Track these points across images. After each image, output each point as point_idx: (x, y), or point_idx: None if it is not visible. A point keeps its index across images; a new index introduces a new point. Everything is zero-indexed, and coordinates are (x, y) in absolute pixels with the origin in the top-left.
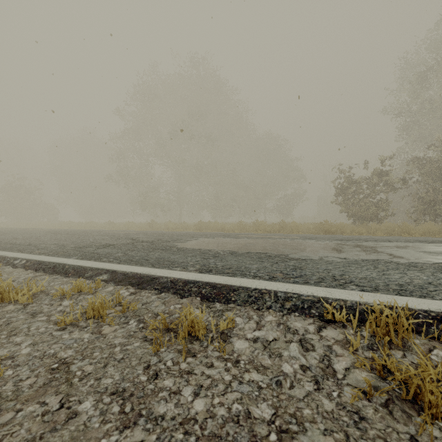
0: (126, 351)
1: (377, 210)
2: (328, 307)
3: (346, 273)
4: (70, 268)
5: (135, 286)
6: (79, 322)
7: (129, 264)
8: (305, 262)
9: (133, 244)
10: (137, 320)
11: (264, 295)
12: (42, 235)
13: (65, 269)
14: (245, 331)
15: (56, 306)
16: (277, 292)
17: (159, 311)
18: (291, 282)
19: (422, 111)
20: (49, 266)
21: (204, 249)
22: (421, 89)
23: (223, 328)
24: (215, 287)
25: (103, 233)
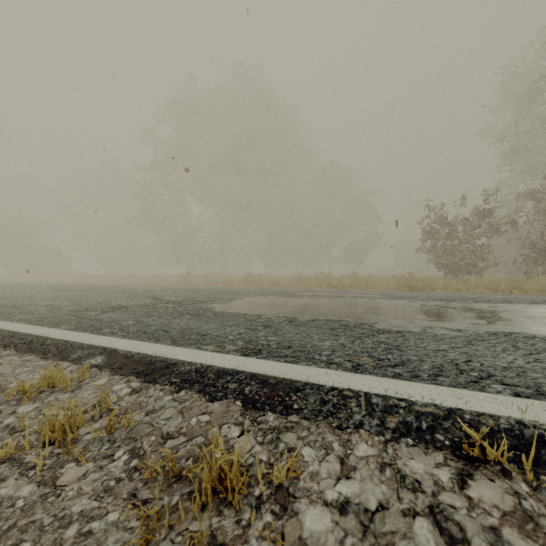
0: (85, 540)
1: (476, 260)
2: (472, 435)
3: (473, 357)
4: (52, 345)
5: (140, 378)
6: (26, 453)
7: (139, 339)
8: (402, 336)
9: (154, 306)
10: (129, 451)
11: (349, 400)
12: (38, 293)
13: (44, 346)
14: (321, 481)
15: (4, 417)
16: (370, 396)
17: (171, 431)
18: (389, 376)
19: (531, 133)
20: (24, 340)
21: (251, 314)
22: (531, 104)
23: (280, 479)
24: (266, 383)
25: (119, 290)
